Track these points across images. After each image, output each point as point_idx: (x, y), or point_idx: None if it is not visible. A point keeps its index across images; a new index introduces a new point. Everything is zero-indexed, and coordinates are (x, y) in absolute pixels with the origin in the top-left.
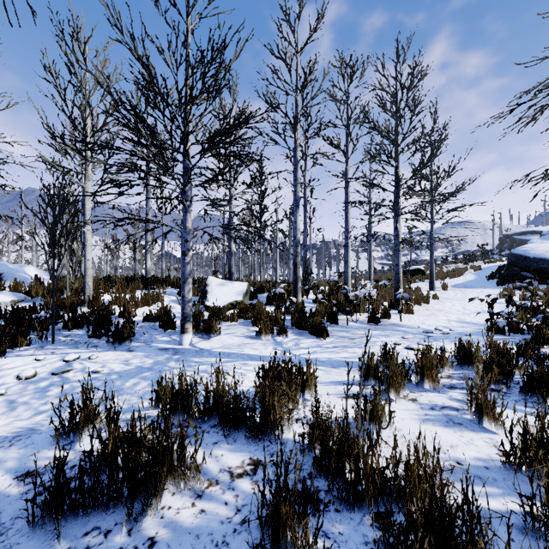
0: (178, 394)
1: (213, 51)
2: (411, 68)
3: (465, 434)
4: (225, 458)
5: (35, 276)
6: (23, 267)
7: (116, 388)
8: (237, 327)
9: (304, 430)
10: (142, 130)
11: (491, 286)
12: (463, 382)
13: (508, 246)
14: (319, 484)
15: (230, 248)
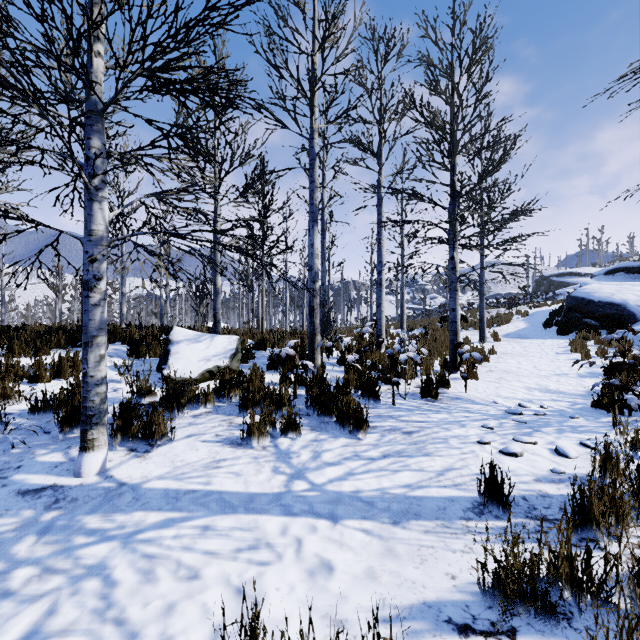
0: None
1: None
2: (474, 32)
3: None
4: None
5: None
6: None
7: None
8: (211, 418)
9: None
10: None
11: (550, 335)
12: None
13: (545, 289)
14: None
15: (215, 284)
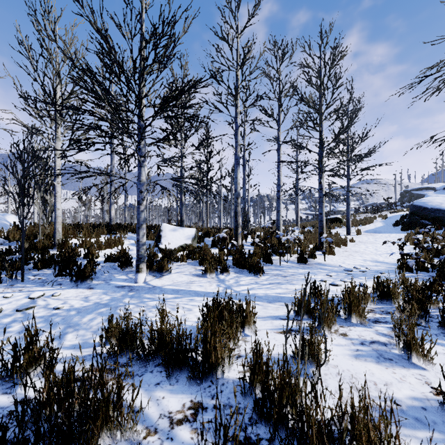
0: (124, 333)
1: (163, 24)
2: (333, 49)
3: (396, 370)
4: (166, 401)
5: (14, 223)
6: (5, 215)
7: (73, 323)
8: (186, 266)
9: (244, 372)
10: (99, 91)
11: (396, 231)
12: (385, 316)
13: (407, 199)
14: (260, 431)
15: (181, 199)
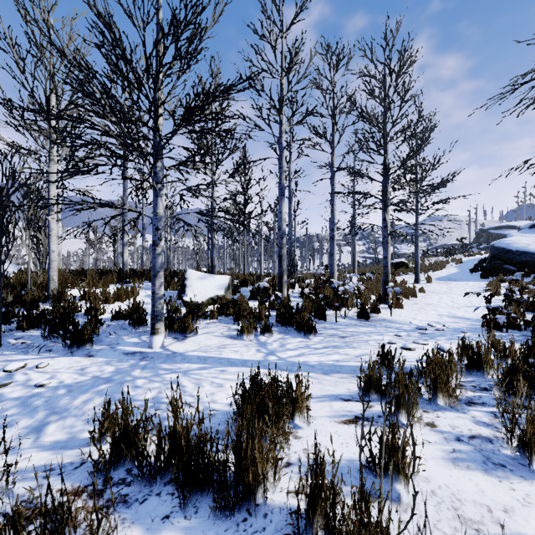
0: (121, 433)
1: (186, 9)
2: (400, 53)
3: (515, 485)
4: None
5: None
6: None
7: (60, 408)
8: (216, 325)
9: (298, 502)
10: (97, 93)
11: (474, 278)
12: (480, 394)
13: (484, 240)
14: None
15: (212, 239)
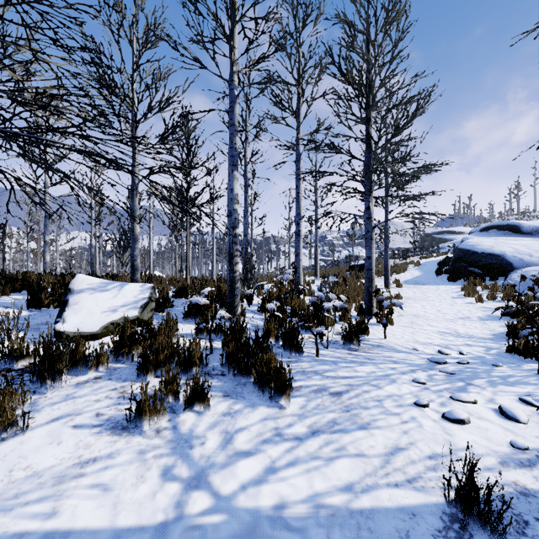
0: None
1: None
2: None
3: None
4: None
5: None
6: None
7: None
8: (98, 387)
9: None
10: None
11: (442, 282)
12: None
13: (428, 244)
14: None
15: (132, 230)
